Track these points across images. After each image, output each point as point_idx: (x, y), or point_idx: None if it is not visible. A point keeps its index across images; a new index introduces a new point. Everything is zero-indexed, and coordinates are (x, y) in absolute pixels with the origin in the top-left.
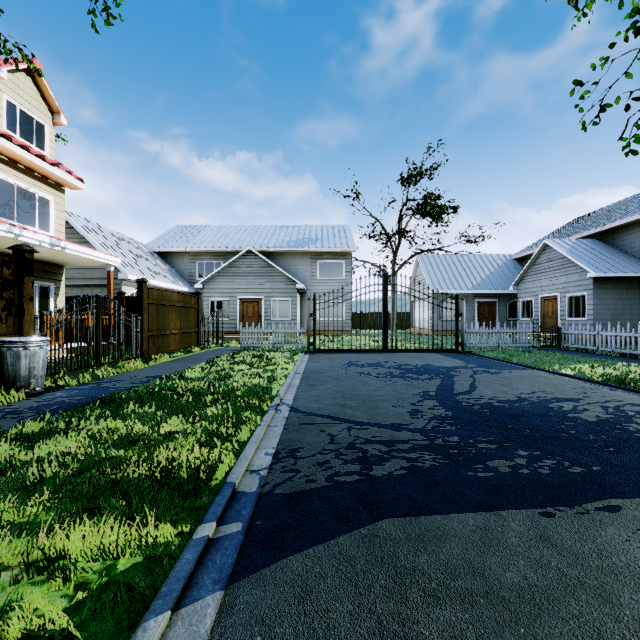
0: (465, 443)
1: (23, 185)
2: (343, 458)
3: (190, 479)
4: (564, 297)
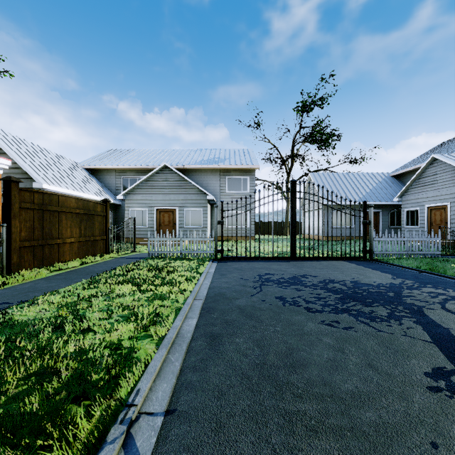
0: None
1: None
2: None
3: None
4: (454, 206)
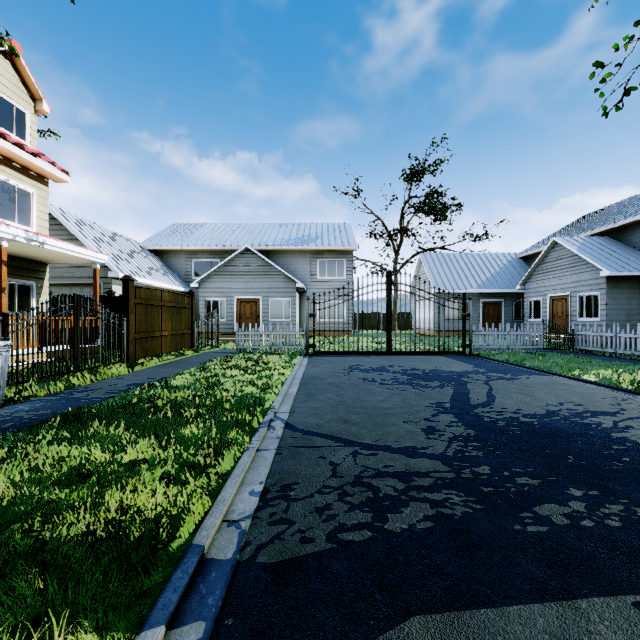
0: (499, 476)
1: (0, 176)
2: (349, 501)
3: (144, 540)
4: (575, 297)
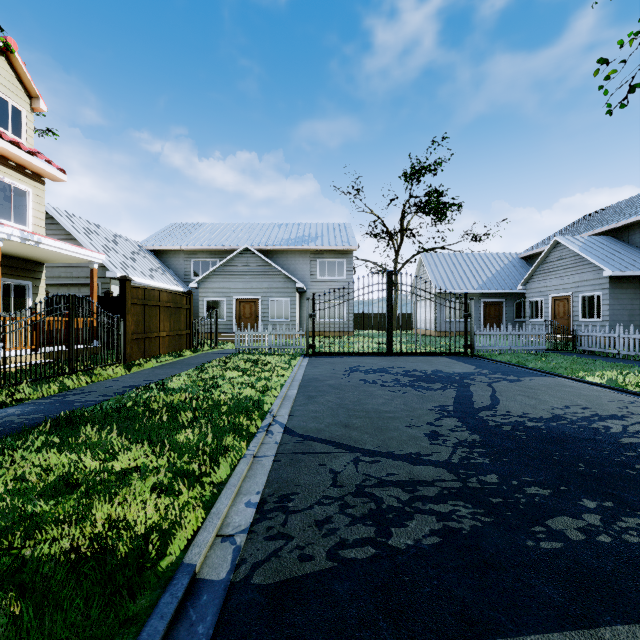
0: (508, 486)
1: None
2: (350, 513)
3: (131, 558)
4: (577, 297)
